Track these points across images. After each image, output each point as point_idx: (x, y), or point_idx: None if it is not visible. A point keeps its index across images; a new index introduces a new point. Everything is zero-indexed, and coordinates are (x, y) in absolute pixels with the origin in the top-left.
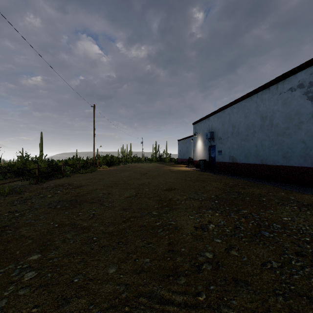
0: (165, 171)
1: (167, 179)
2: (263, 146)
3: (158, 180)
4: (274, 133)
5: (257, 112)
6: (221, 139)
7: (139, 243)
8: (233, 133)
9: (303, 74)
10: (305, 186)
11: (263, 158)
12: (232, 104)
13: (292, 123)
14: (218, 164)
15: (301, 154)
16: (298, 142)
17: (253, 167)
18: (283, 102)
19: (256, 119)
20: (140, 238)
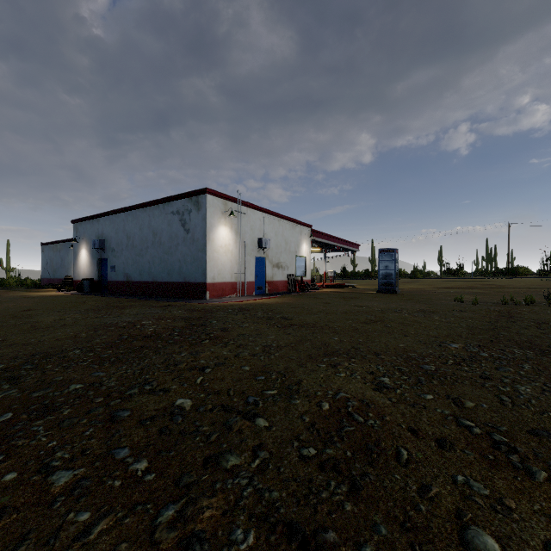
0: (14, 298)
1: (20, 304)
2: (155, 263)
3: (4, 305)
4: (162, 251)
5: (150, 226)
6: (115, 251)
7: (5, 329)
8: (128, 245)
9: (179, 203)
10: (180, 298)
11: (155, 275)
12: (127, 210)
13: (173, 244)
14: (111, 284)
15: (178, 272)
16: (177, 261)
17: (147, 286)
18: (168, 223)
19: (149, 233)
20: (4, 328)
